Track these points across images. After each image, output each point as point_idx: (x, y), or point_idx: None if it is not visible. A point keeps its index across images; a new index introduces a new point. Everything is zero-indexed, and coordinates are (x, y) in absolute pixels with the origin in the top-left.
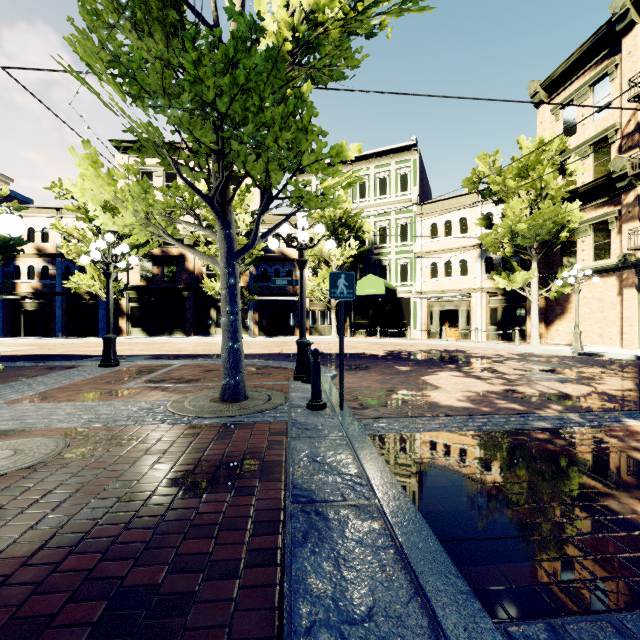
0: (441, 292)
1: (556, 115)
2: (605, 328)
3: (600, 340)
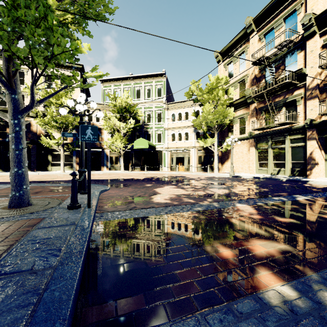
0: (176, 148)
1: (225, 67)
2: (243, 165)
3: (242, 170)
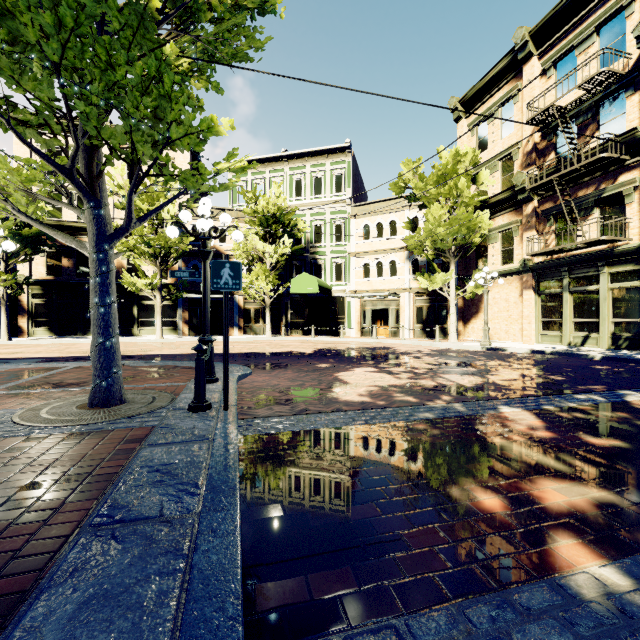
0: (373, 292)
1: (472, 131)
2: (510, 325)
3: (506, 336)
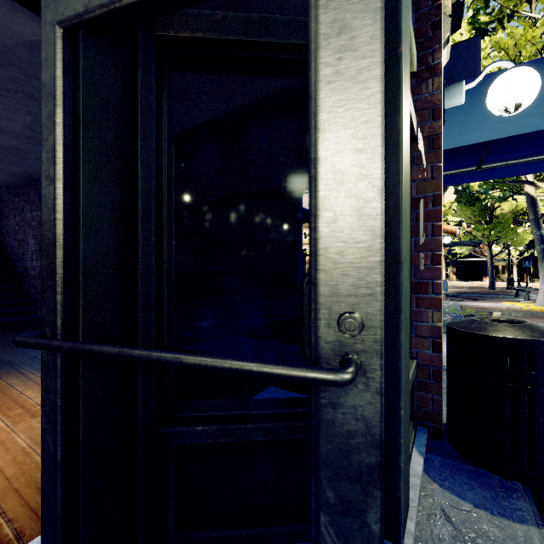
0: None
1: None
2: None
3: None
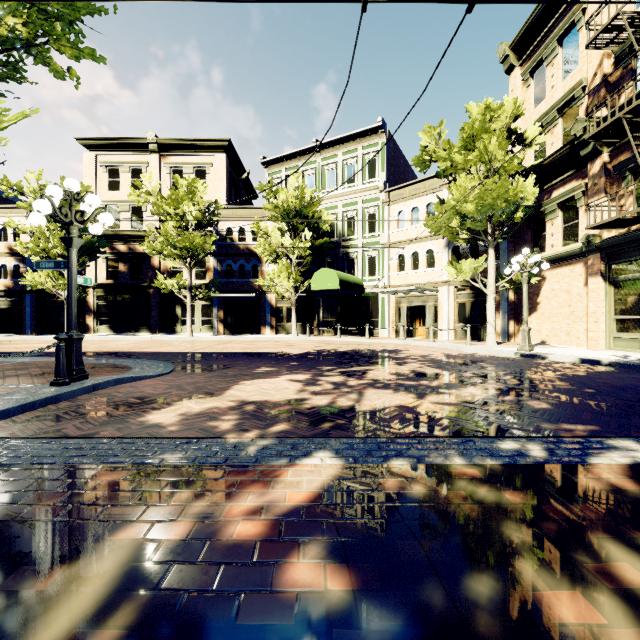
0: (408, 286)
1: (527, 80)
2: (572, 325)
3: (568, 339)
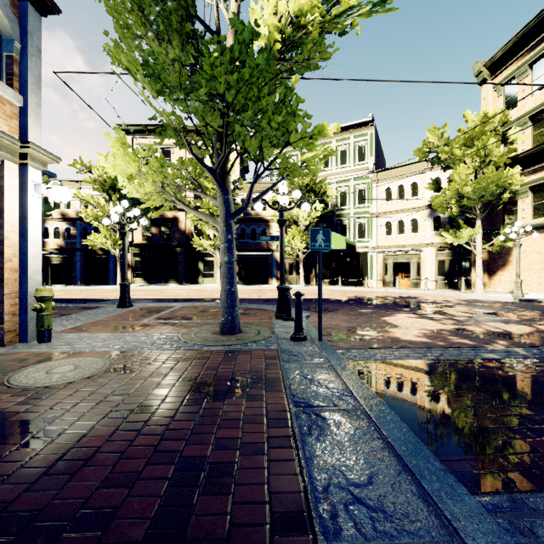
0: (394, 247)
1: (498, 91)
2: (543, 278)
3: (539, 288)
